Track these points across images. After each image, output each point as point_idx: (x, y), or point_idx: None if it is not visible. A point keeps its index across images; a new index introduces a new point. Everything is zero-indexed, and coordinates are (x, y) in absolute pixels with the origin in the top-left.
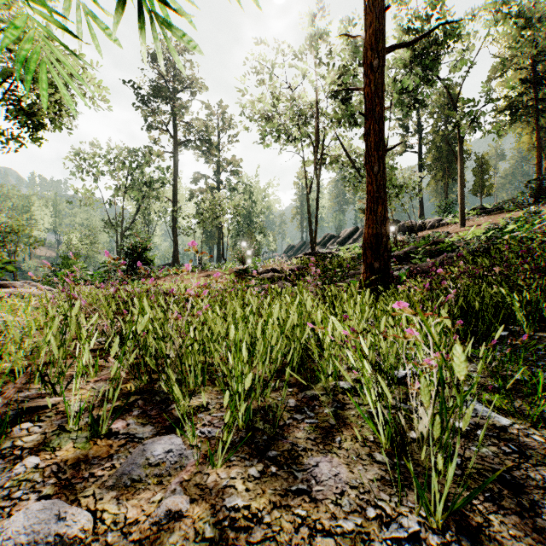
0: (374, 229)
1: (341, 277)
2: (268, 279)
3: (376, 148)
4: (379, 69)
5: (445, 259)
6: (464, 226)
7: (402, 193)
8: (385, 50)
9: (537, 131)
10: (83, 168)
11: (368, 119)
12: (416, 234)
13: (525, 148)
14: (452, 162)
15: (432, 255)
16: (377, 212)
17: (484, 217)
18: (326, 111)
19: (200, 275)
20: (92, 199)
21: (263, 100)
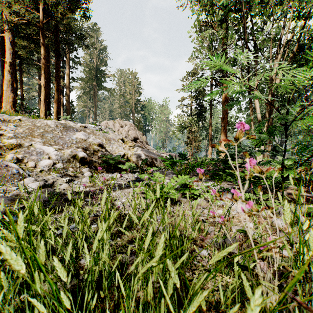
0: None
1: None
2: None
3: None
4: None
5: None
6: None
7: None
8: None
9: None
10: None
11: None
12: None
13: None
14: None
15: None
16: None
17: None
18: None
19: None
20: None
21: None
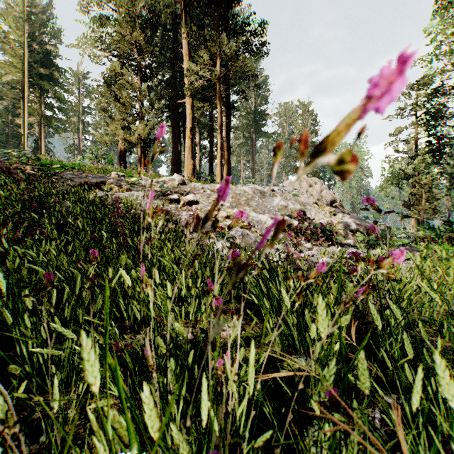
0: None
1: None
2: None
3: None
4: None
5: None
6: None
7: None
8: None
9: None
10: None
11: None
12: None
13: None
14: None
15: None
16: None
17: None
18: None
19: None
20: None
21: None
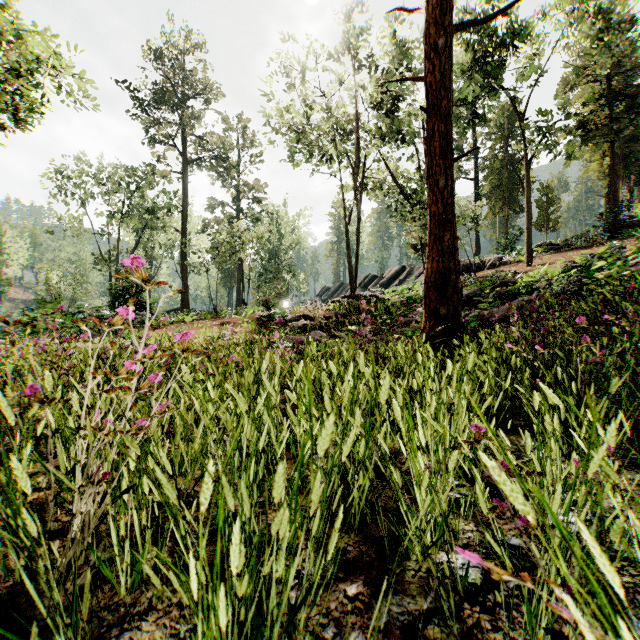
0: (439, 263)
1: (390, 326)
2: (298, 328)
3: (443, 155)
4: (446, 50)
5: (523, 304)
6: (531, 265)
7: (458, 225)
8: (453, 27)
9: (611, 156)
10: (67, 189)
11: (432, 117)
12: (475, 274)
13: (595, 177)
14: (513, 191)
15: (500, 299)
16: (444, 241)
17: (552, 254)
18: (368, 125)
19: (213, 323)
20: (79, 228)
21: (292, 107)
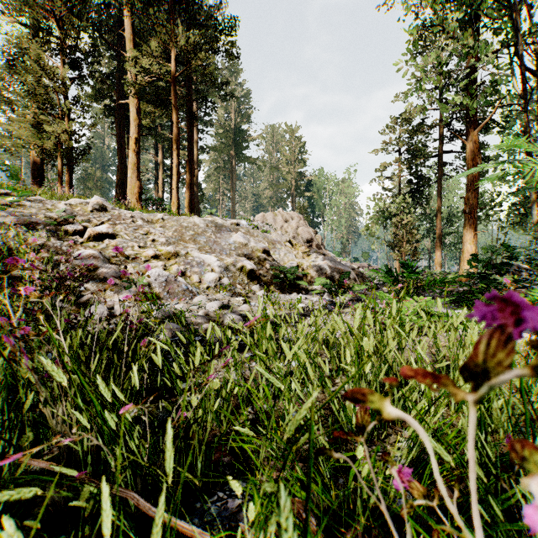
0: None
1: None
2: None
3: None
4: None
5: None
6: None
7: None
8: None
9: None
10: None
11: None
12: None
13: None
14: None
15: None
16: None
17: None
18: None
19: None
20: None
21: None
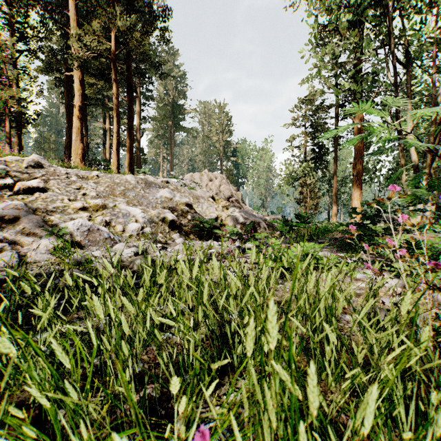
0: None
1: None
2: None
3: None
4: None
5: None
6: None
7: None
8: None
9: None
10: None
11: None
12: None
13: None
14: None
15: None
16: None
17: None
18: None
19: None
20: None
21: None
